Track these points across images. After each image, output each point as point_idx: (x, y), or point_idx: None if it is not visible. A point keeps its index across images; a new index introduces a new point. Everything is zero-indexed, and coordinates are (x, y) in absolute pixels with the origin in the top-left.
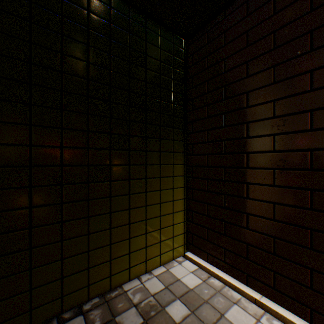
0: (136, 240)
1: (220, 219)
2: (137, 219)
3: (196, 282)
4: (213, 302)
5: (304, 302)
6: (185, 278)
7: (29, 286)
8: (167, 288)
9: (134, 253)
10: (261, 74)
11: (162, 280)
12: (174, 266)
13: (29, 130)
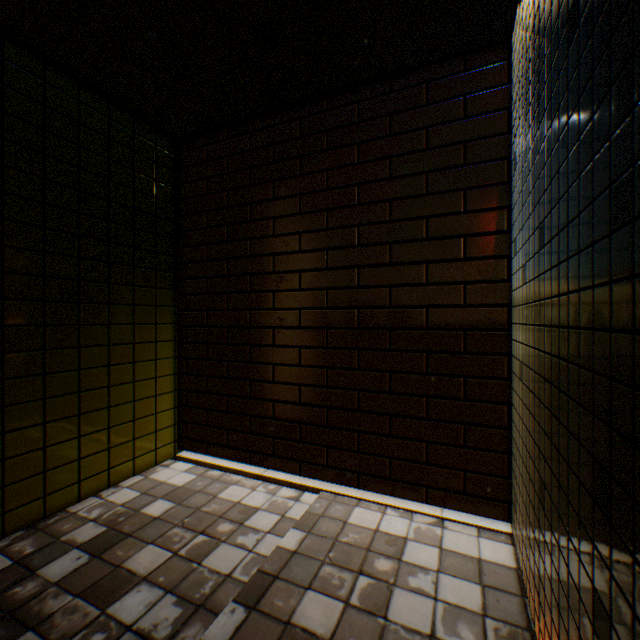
0: (92, 439)
1: (224, 394)
2: (95, 407)
3: (189, 478)
4: (208, 490)
5: (296, 458)
6: (173, 478)
7: None
8: (145, 493)
9: (89, 459)
10: (264, 223)
11: (137, 488)
12: (158, 470)
13: None
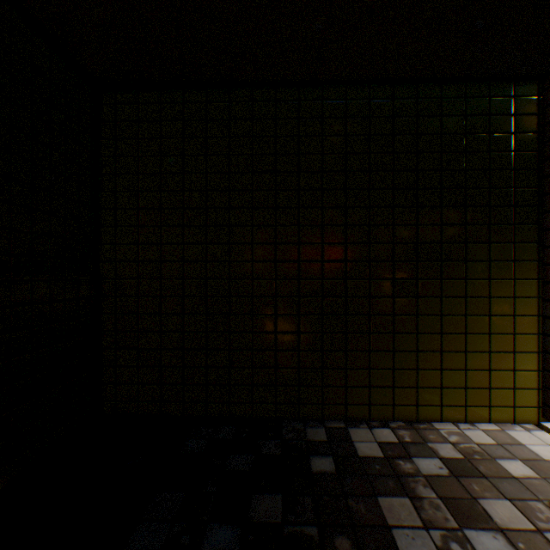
0: (449, 375)
1: None
2: (451, 348)
3: None
4: None
5: None
6: (533, 446)
7: (344, 383)
8: (499, 445)
9: (446, 390)
10: None
11: (491, 436)
12: (514, 429)
13: (344, 248)
